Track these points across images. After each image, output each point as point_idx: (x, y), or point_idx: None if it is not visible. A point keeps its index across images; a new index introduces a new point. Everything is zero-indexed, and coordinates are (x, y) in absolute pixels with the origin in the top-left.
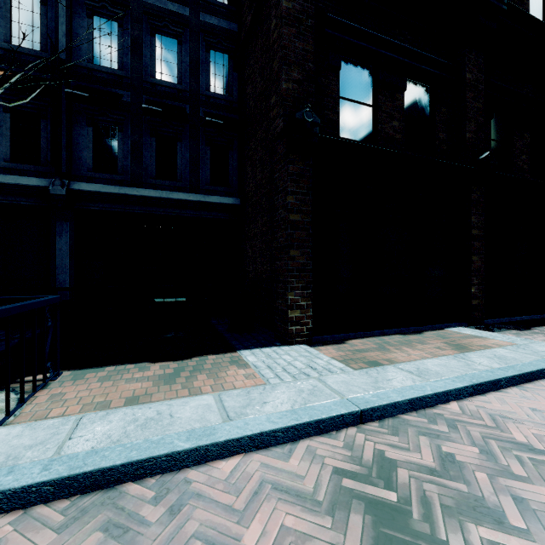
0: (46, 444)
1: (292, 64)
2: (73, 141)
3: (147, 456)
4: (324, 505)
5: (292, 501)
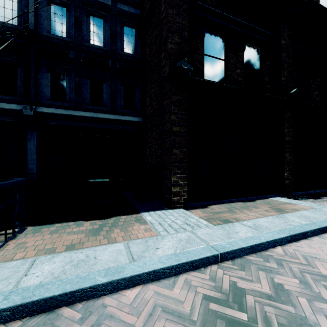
0: (9, 280)
1: (174, 32)
2: (38, 82)
3: (77, 288)
4: (197, 323)
5: (175, 320)
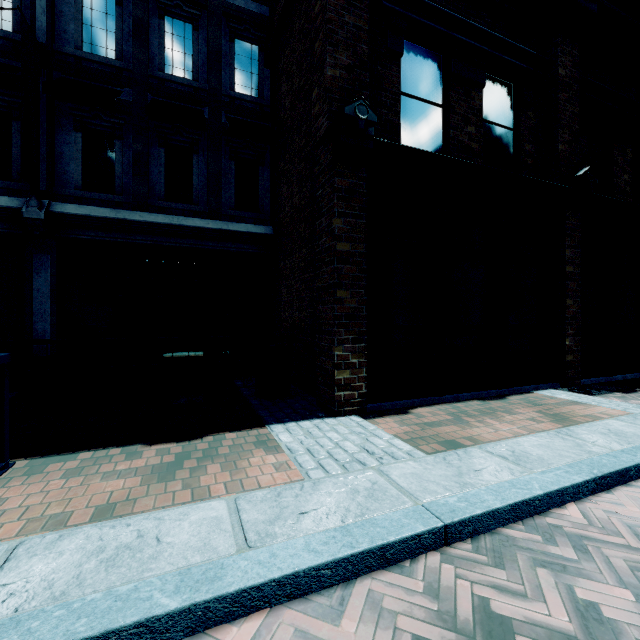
0: None
1: (340, 44)
2: (56, 150)
3: (103, 630)
4: None
5: None
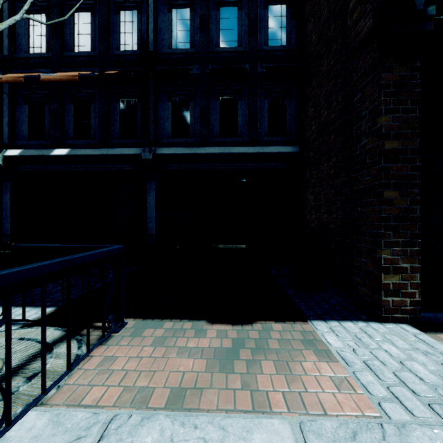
0: None
1: None
2: (158, 116)
3: None
4: None
5: None
